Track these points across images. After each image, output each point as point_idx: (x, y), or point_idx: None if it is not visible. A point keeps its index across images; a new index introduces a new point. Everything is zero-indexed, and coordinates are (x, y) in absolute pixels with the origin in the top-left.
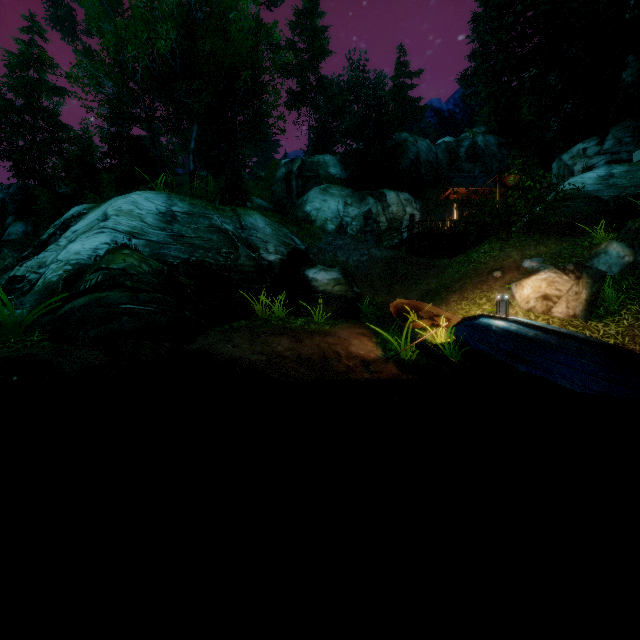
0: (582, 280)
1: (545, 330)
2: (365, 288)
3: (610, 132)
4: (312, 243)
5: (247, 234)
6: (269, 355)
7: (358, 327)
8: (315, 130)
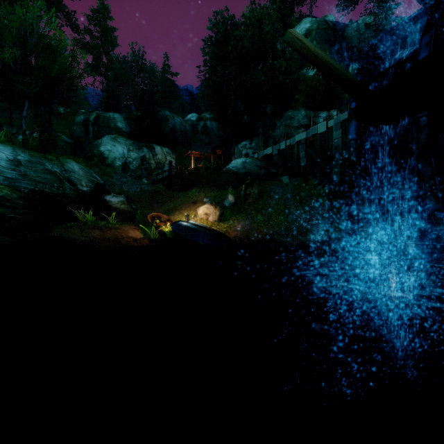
0: (217, 208)
1: (198, 226)
2: (139, 206)
3: (254, 140)
4: (107, 179)
5: (69, 175)
6: (90, 237)
7: (133, 225)
8: (106, 90)
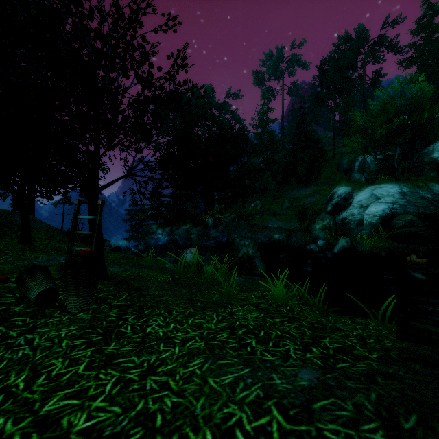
0: None
1: None
2: None
3: None
4: None
5: (438, 197)
6: None
7: None
8: None
